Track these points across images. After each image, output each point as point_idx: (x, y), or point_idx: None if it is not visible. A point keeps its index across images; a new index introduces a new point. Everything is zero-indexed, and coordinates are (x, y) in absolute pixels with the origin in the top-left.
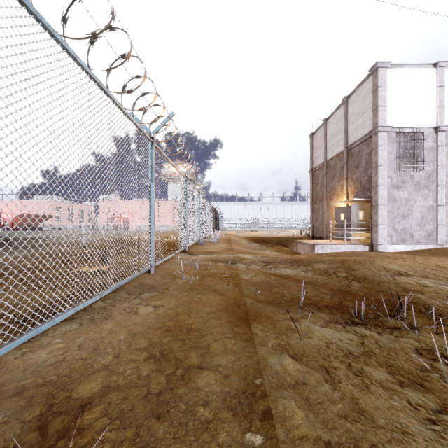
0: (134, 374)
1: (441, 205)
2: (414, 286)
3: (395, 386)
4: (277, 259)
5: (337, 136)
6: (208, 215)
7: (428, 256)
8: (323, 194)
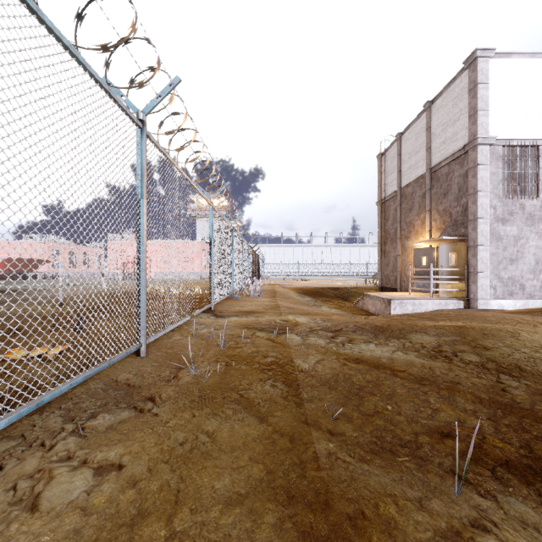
0: None
1: None
2: None
3: None
4: (348, 325)
5: (416, 154)
6: (245, 260)
7: None
8: (395, 232)
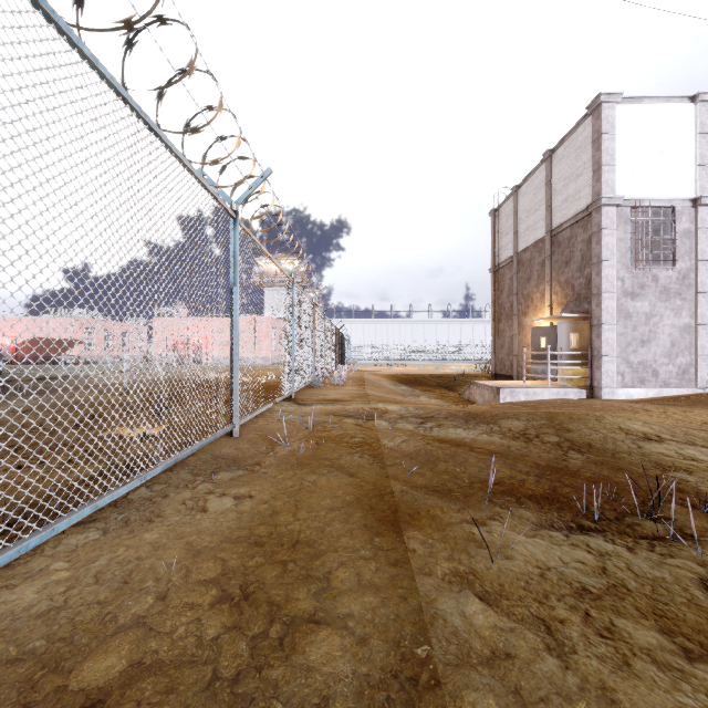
0: (190, 635)
1: (702, 324)
2: (675, 460)
3: (678, 660)
4: (441, 412)
5: (535, 213)
6: (327, 341)
7: (687, 407)
8: (511, 306)
